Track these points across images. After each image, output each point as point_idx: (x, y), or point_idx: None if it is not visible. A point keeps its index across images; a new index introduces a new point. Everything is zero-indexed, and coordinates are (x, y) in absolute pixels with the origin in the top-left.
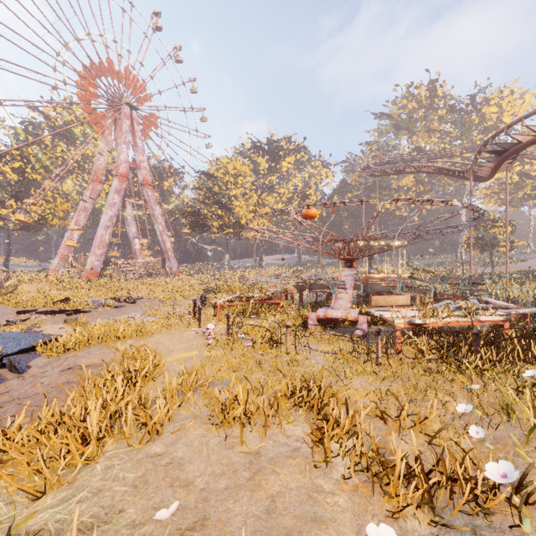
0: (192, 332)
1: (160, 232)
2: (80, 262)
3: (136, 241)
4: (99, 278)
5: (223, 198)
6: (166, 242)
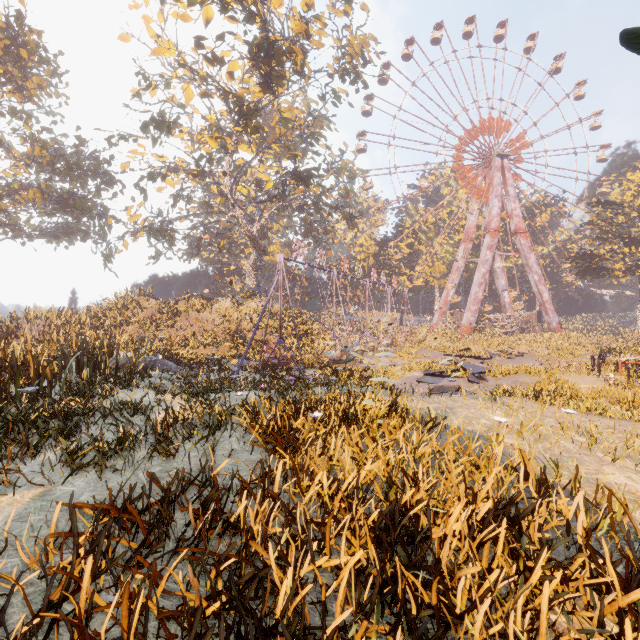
0: (592, 378)
1: (535, 282)
2: (457, 318)
3: (505, 294)
4: (475, 333)
5: (632, 228)
6: (542, 293)
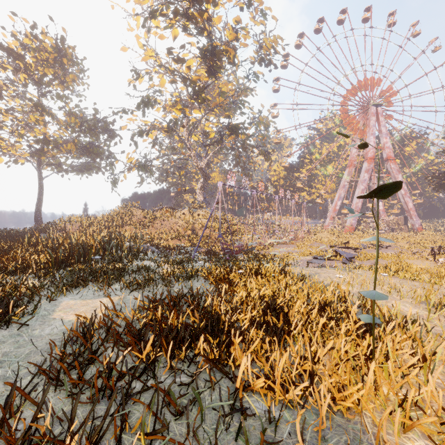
0: (428, 262)
1: (402, 195)
2: (342, 221)
3: (380, 204)
4: (355, 231)
5: None
6: (407, 203)
